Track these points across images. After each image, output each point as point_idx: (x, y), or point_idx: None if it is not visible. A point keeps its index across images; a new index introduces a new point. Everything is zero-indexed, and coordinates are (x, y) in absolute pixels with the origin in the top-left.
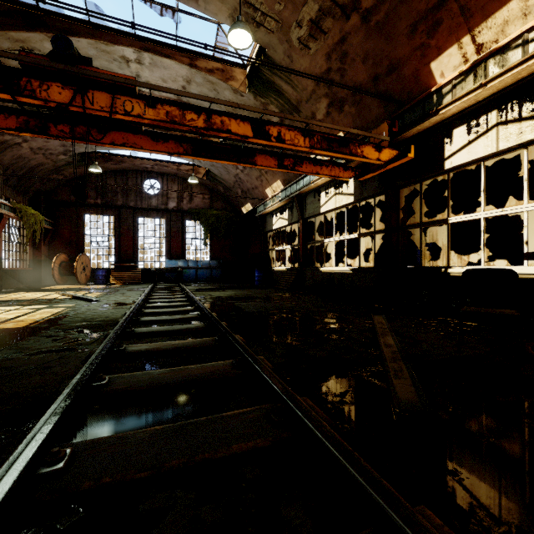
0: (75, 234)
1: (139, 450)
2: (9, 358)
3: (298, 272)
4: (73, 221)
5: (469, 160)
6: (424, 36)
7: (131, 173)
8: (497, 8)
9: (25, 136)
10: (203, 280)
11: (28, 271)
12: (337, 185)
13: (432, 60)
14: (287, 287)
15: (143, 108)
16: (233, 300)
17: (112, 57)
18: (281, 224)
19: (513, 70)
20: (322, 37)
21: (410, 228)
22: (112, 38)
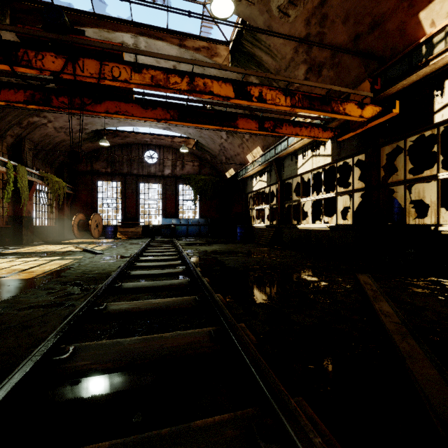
0: (90, 198)
1: None
2: None
3: (276, 229)
4: (88, 187)
5: None
6: None
7: (134, 146)
8: None
9: (49, 117)
10: (192, 235)
11: (54, 227)
12: (314, 148)
13: (421, 9)
14: (266, 242)
15: (129, 74)
16: (217, 255)
17: None
18: (260, 186)
19: None
20: (302, 2)
21: (393, 185)
22: (113, 26)
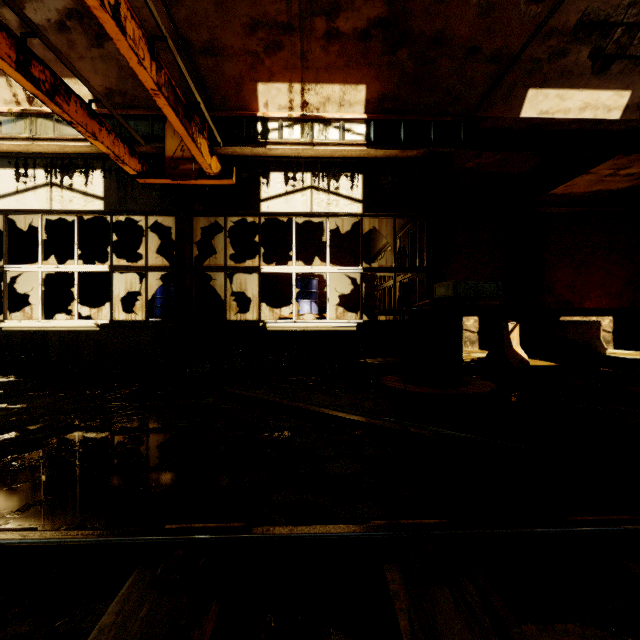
0: None
1: None
2: None
3: None
4: None
5: (287, 211)
6: (261, 46)
7: None
8: (327, 81)
9: None
10: None
11: None
12: (57, 169)
13: (261, 81)
14: None
15: None
16: None
17: None
18: None
19: (336, 146)
20: None
21: (212, 270)
22: None
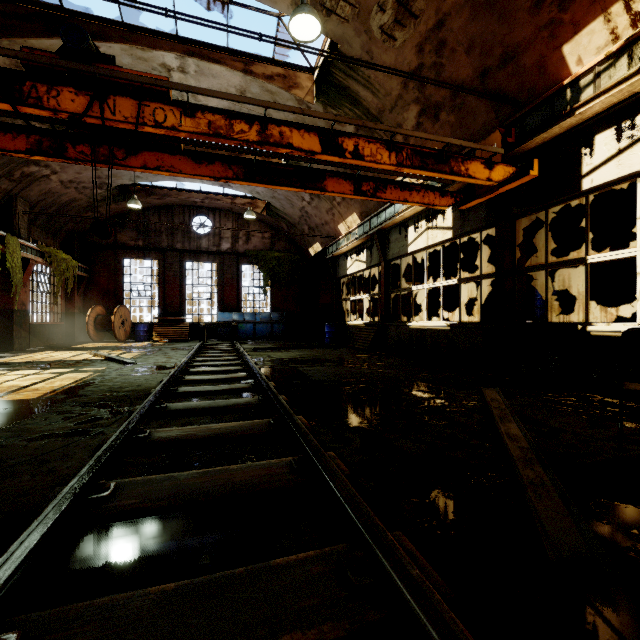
0: (113, 283)
1: (128, 638)
2: (2, 445)
3: (379, 328)
4: (110, 267)
5: (619, 176)
6: (554, 9)
7: (177, 209)
8: None
9: (54, 167)
10: (262, 337)
11: (60, 326)
12: (430, 217)
13: (565, 42)
14: (365, 346)
15: (178, 118)
16: (297, 364)
17: (150, 65)
18: (357, 268)
19: None
20: (412, 22)
21: (531, 270)
22: (149, 42)
